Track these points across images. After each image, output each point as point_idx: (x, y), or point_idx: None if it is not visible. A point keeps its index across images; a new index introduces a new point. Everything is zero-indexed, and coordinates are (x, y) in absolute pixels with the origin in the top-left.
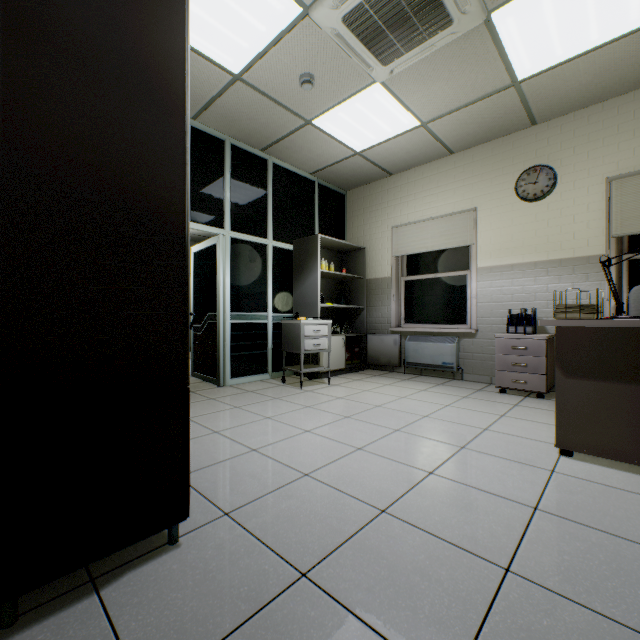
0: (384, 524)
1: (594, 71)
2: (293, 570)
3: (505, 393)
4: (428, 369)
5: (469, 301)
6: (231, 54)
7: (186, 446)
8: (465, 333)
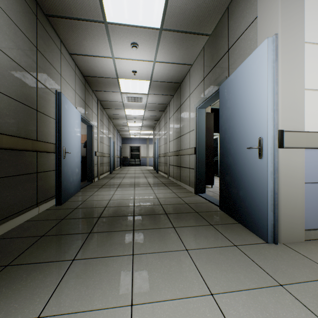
0: None
1: None
2: None
3: None
4: None
5: None
6: None
7: (213, 175)
8: None
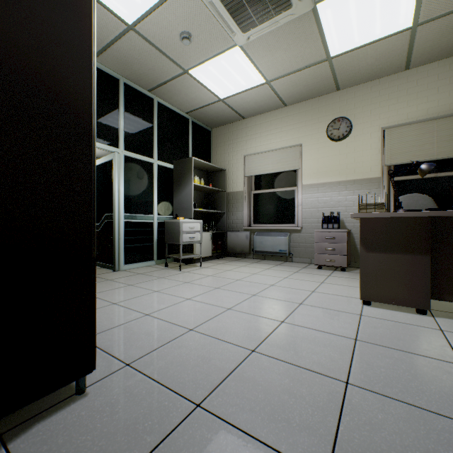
0: (255, 360)
1: (376, 56)
2: (189, 403)
3: (321, 269)
4: (269, 255)
5: (297, 208)
6: (126, 6)
7: (93, 308)
8: (294, 229)
